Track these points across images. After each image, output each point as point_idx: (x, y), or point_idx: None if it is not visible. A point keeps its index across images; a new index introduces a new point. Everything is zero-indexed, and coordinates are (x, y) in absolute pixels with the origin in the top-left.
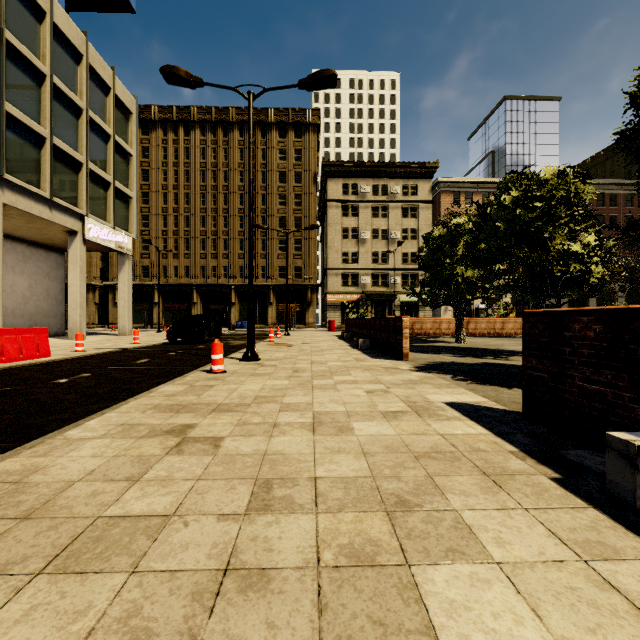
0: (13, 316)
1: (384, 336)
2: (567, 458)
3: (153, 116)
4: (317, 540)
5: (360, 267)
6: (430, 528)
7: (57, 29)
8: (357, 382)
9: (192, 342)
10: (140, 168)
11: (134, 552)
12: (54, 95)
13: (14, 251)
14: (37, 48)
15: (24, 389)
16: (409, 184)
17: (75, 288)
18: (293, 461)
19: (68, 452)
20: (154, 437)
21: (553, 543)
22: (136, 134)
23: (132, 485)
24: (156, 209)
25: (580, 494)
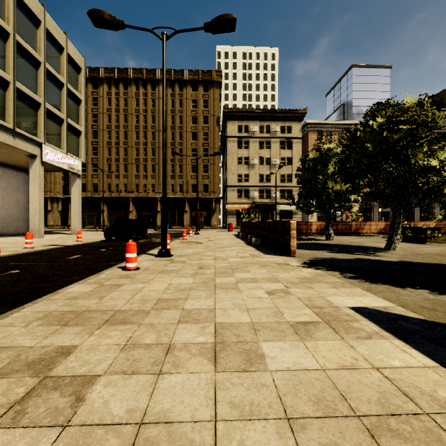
0: None
1: (273, 236)
2: None
3: (100, 75)
4: None
5: (250, 185)
6: None
7: None
8: (256, 280)
9: (124, 240)
10: (91, 113)
11: None
12: (17, 50)
13: None
14: (2, 12)
15: None
16: (286, 125)
17: (35, 198)
18: None
19: None
20: (5, 377)
21: None
22: (84, 84)
23: None
24: (103, 142)
25: None
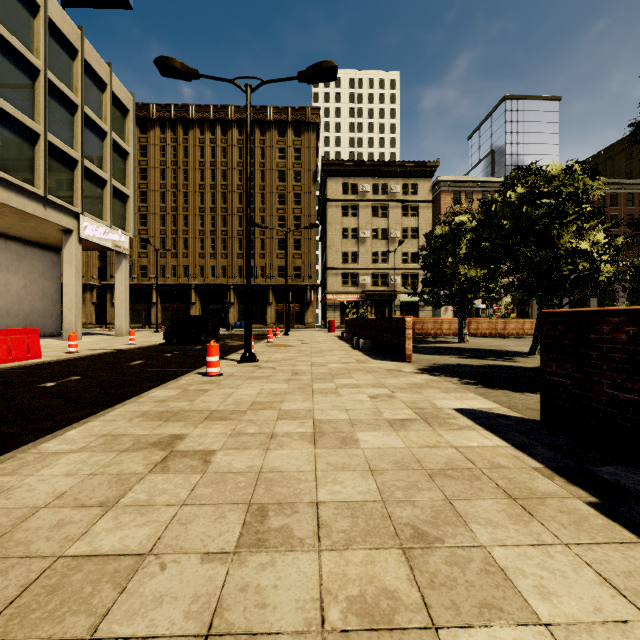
0: (7, 316)
1: (386, 337)
2: (600, 476)
3: (151, 114)
4: (321, 590)
5: (360, 267)
6: (456, 572)
7: (51, 23)
8: (360, 386)
9: (189, 343)
10: (138, 167)
11: (95, 609)
12: (48, 91)
13: (8, 250)
14: (31, 42)
15: (7, 394)
16: (409, 183)
17: (70, 288)
18: (292, 481)
19: (39, 469)
20: (138, 451)
21: (609, 594)
22: (133, 132)
23: (105, 512)
24: (154, 208)
25: (626, 524)
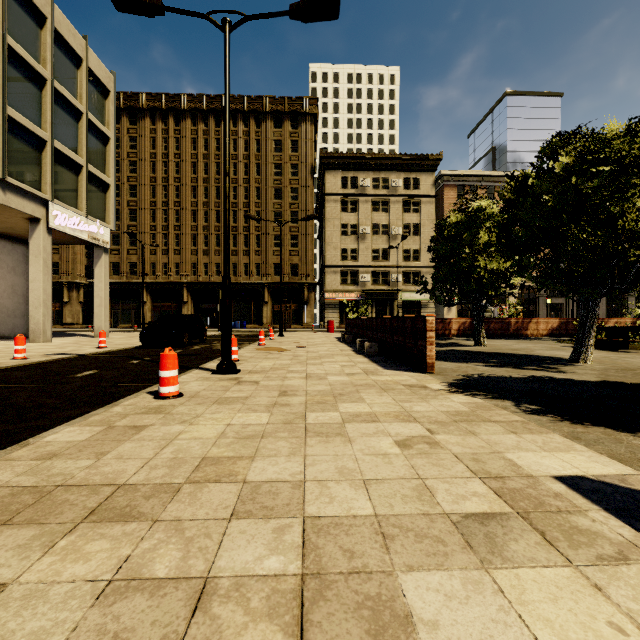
0: None
1: (397, 340)
2: None
3: (141, 104)
4: None
5: (360, 264)
6: None
7: None
8: (377, 418)
9: (171, 345)
10: (127, 159)
11: None
12: (9, 59)
13: None
14: None
15: None
16: (411, 177)
17: (37, 283)
18: None
19: None
20: None
21: None
22: (114, 114)
23: None
24: (144, 203)
25: None
